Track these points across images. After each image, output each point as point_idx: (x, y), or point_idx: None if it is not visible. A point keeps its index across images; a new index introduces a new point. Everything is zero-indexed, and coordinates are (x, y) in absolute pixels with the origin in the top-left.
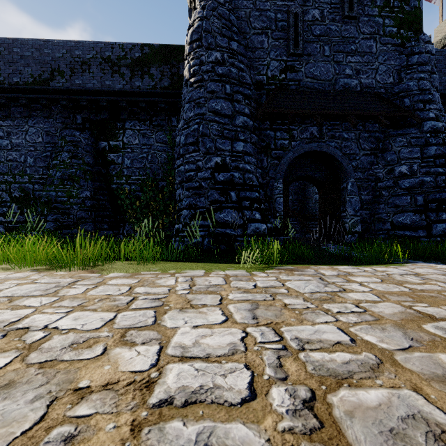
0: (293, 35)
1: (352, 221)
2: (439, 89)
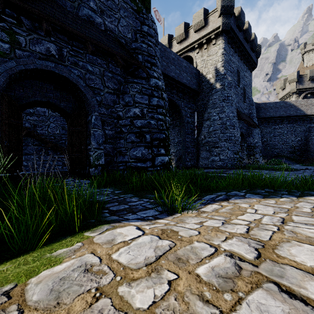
0: None
1: (96, 154)
2: (161, 69)
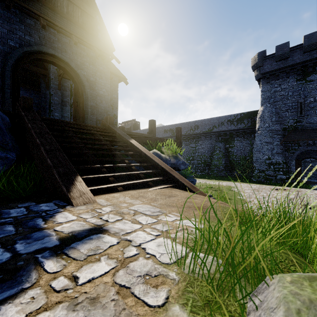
0: (299, 110)
1: None
2: None
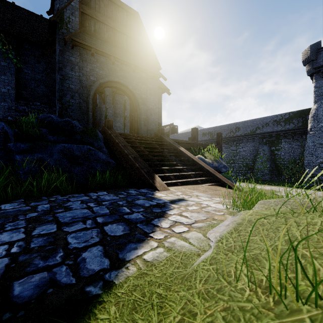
0: None
1: None
2: None
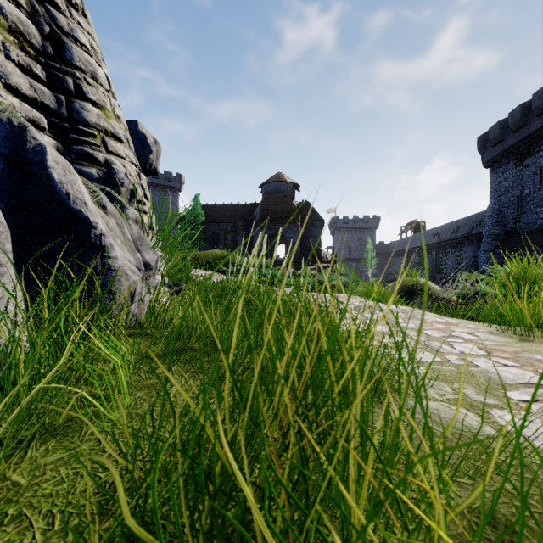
0: (516, 207)
1: None
2: None
